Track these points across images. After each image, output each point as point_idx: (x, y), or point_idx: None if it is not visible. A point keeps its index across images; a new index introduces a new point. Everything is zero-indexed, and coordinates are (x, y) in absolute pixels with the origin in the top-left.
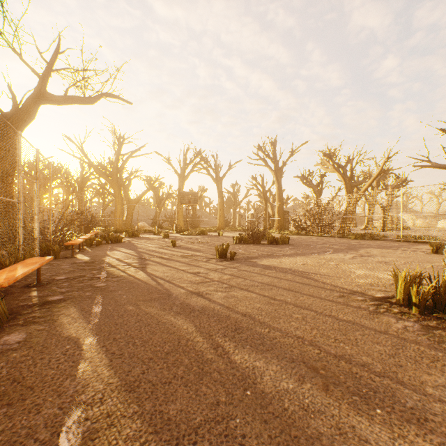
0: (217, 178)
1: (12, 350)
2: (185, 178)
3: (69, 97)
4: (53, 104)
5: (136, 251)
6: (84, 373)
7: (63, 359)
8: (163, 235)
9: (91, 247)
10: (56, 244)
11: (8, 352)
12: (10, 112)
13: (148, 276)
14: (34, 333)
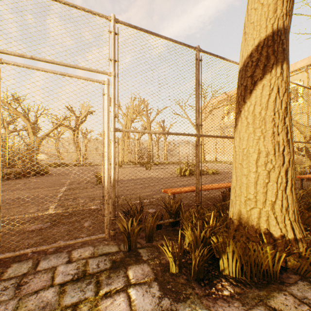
0: None
1: None
2: None
3: None
4: None
5: None
6: None
7: None
8: None
9: None
10: None
11: None
12: None
13: (150, 192)
14: None
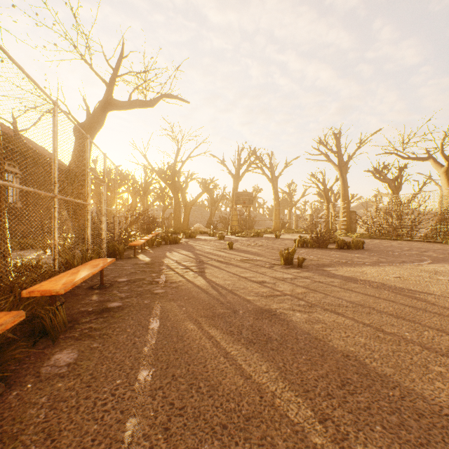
0: (272, 177)
1: (59, 376)
2: (239, 179)
3: (132, 102)
4: (118, 110)
5: (193, 253)
6: (133, 439)
7: (110, 405)
8: (218, 236)
9: (152, 248)
10: (122, 244)
11: (54, 379)
12: (84, 122)
13: (208, 283)
14: (86, 352)
